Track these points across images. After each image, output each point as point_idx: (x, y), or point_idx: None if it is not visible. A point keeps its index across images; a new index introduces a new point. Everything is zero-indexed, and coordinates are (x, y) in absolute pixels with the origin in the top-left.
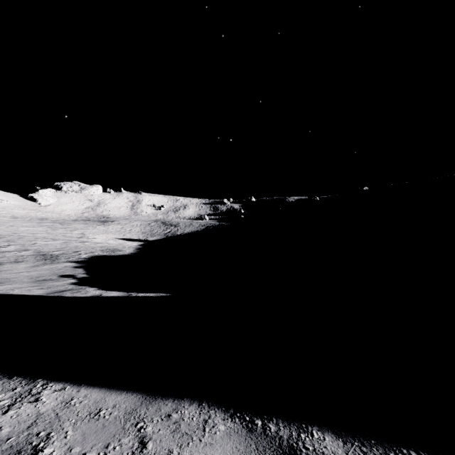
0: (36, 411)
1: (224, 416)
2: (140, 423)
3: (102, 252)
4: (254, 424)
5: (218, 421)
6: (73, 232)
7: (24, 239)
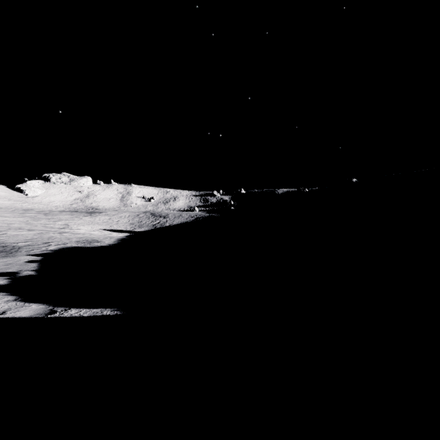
0: None
1: None
2: None
3: (76, 243)
4: None
5: None
6: (56, 223)
7: None
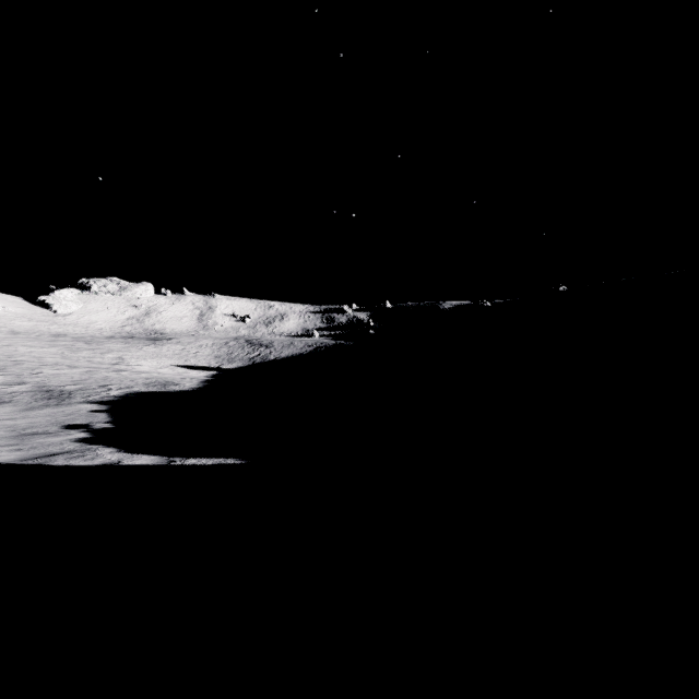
0: None
1: None
2: None
3: (145, 387)
4: None
5: None
6: (105, 356)
7: (22, 367)
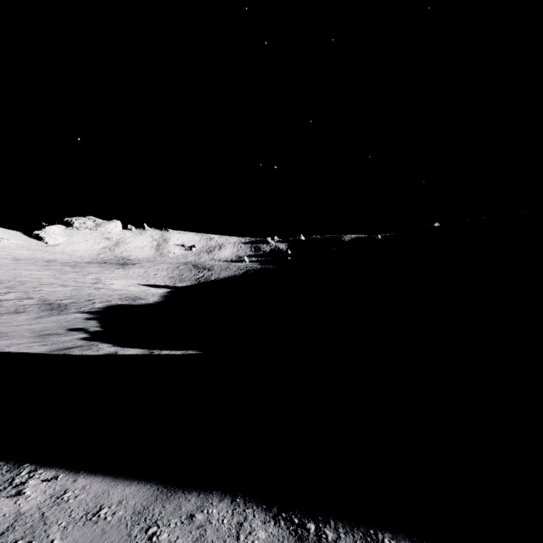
0: (16, 510)
1: (265, 518)
2: (152, 527)
3: (120, 301)
4: (305, 529)
5: (257, 524)
6: (86, 277)
7: (27, 286)
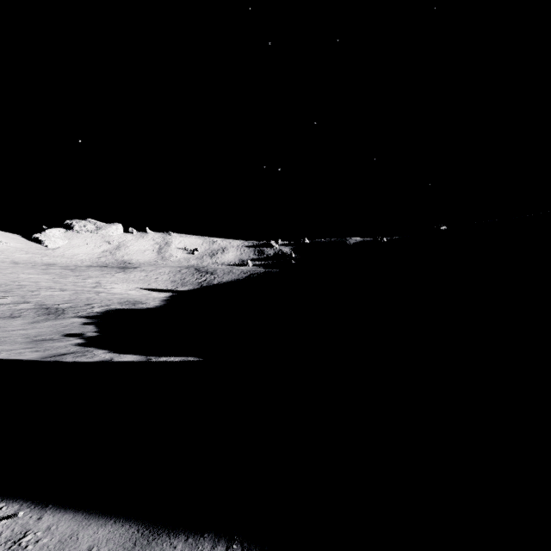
0: None
1: None
2: None
3: (120, 305)
4: None
5: None
6: (86, 281)
7: (25, 290)
